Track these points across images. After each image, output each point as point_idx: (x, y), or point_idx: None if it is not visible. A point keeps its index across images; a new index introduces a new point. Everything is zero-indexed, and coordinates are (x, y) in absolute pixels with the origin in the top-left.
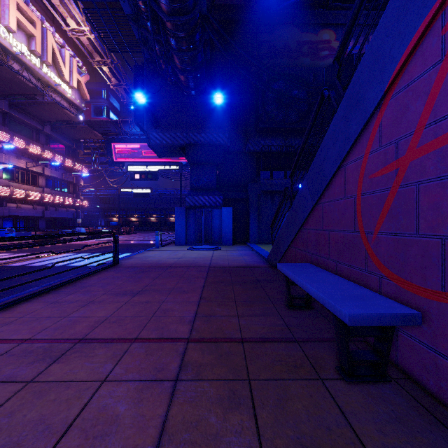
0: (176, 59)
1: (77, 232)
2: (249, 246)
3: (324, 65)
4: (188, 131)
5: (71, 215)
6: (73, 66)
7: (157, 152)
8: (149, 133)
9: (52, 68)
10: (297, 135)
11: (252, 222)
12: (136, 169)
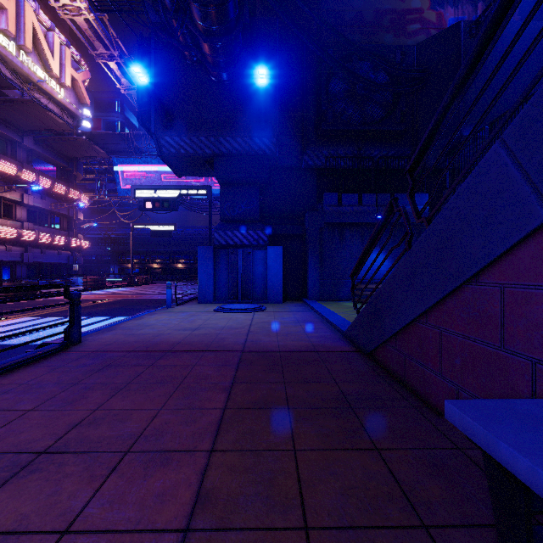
0: (195, 13)
1: (72, 282)
2: (308, 305)
3: (413, 44)
4: (217, 134)
5: (65, 259)
6: (66, 58)
7: (174, 169)
8: (159, 137)
9: (33, 57)
10: (375, 143)
11: (311, 269)
12: (147, 195)
